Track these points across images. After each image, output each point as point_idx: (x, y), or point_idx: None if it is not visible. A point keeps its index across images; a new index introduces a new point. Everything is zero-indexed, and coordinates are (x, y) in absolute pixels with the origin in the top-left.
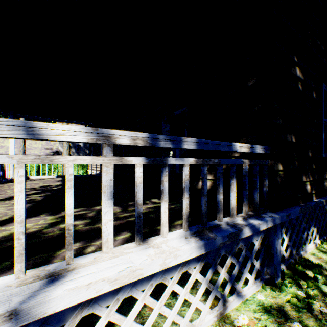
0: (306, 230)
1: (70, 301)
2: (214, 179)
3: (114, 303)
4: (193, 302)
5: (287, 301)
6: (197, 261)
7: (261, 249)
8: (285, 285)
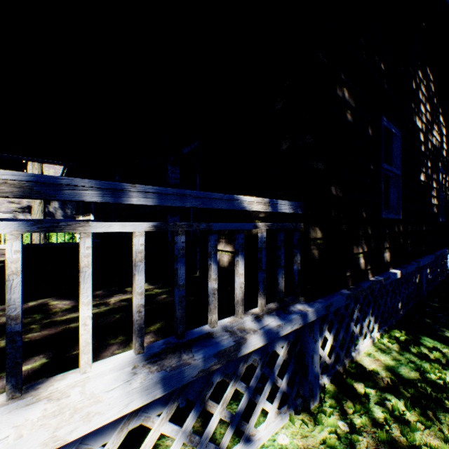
0: (360, 321)
1: None
2: (233, 250)
3: None
4: None
5: (322, 441)
6: (166, 402)
7: (290, 359)
8: (324, 412)
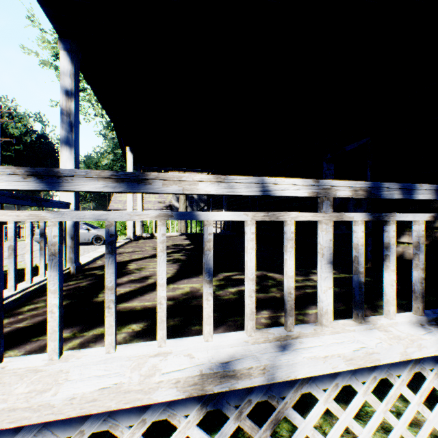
0: None
1: (308, 371)
2: (428, 243)
3: (332, 388)
4: (430, 418)
5: None
6: (435, 362)
7: None
8: None
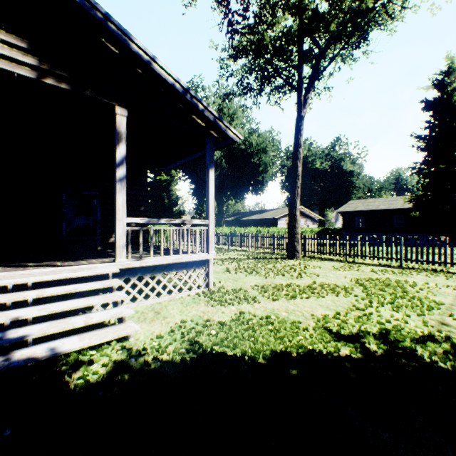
0: None
1: None
2: None
3: None
4: None
5: None
6: None
7: None
8: None
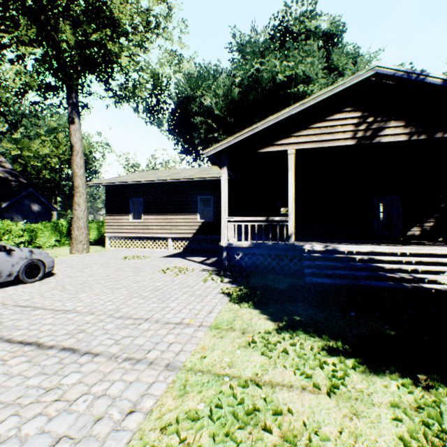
0: None
1: None
2: (421, 230)
3: None
4: None
5: None
6: None
7: None
8: None
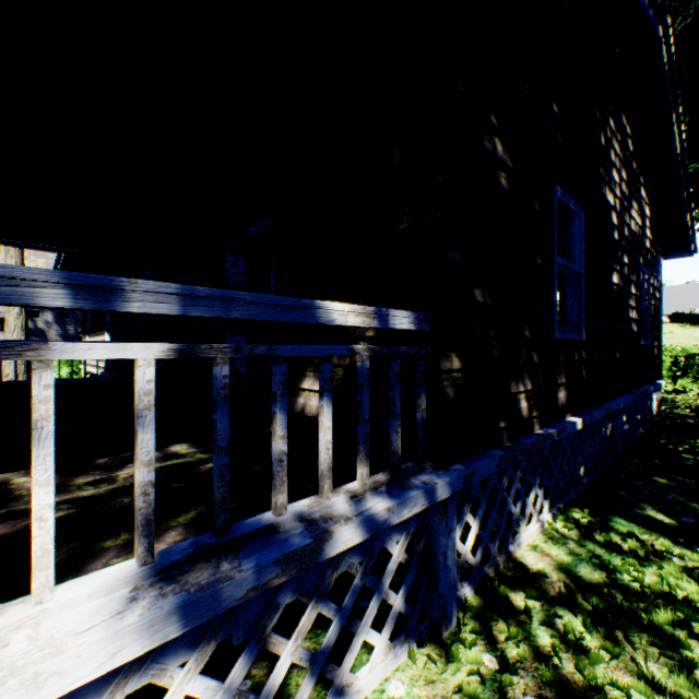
0: (522, 496)
1: None
2: None
3: None
4: None
5: (456, 688)
6: (196, 643)
7: (411, 560)
8: (462, 641)
